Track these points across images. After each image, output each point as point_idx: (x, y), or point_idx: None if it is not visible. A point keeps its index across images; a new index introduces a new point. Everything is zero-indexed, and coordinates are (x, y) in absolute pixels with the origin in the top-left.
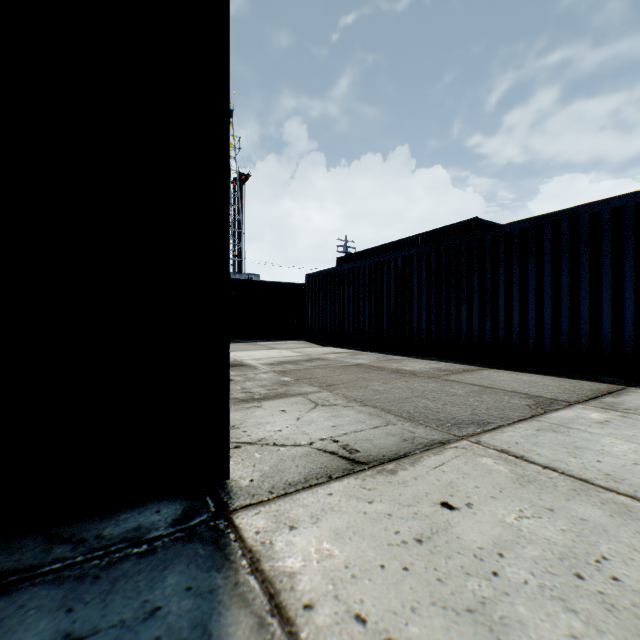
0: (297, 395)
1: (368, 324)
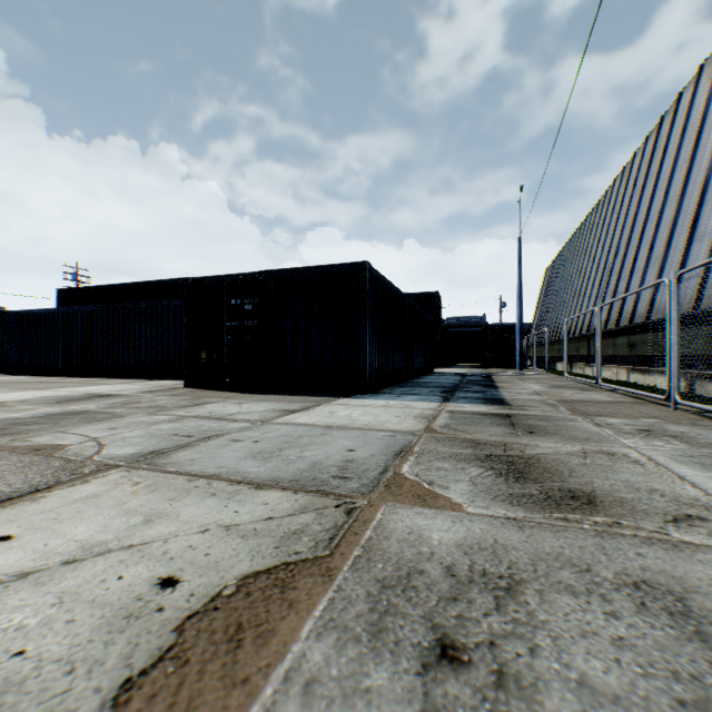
0: None
1: (63, 357)
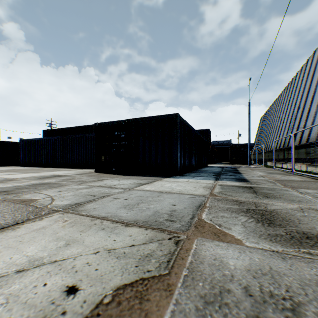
0: (4, 172)
1: (44, 159)
